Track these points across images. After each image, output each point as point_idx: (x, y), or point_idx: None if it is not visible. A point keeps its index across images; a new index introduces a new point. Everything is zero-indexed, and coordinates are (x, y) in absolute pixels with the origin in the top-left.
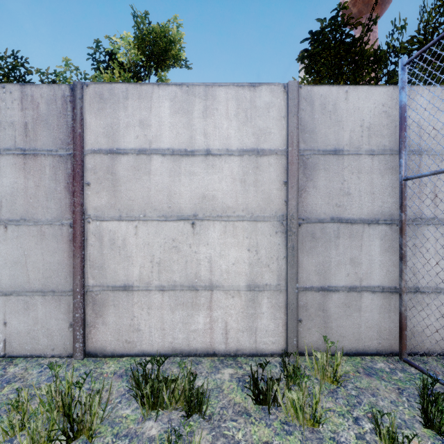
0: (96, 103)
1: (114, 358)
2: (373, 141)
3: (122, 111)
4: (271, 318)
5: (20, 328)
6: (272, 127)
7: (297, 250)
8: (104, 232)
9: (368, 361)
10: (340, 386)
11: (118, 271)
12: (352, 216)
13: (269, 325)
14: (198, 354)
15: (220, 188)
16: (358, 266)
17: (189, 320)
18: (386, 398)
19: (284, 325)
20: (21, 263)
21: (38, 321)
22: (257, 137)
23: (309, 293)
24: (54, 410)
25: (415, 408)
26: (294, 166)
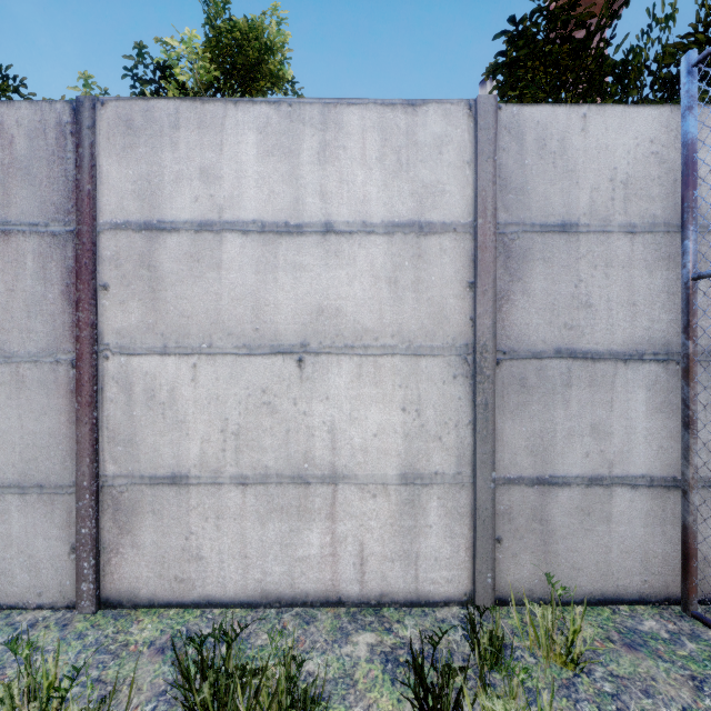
0: (119, 135)
1: (154, 610)
2: (634, 207)
3: (168, 151)
4: (445, 535)
5: None
6: (447, 181)
7: (494, 409)
8: (135, 375)
9: (626, 617)
10: (580, 673)
11: (160, 449)
12: (595, 346)
13: (441, 549)
14: (309, 603)
15: (350, 294)
16: (605, 439)
17: (292, 540)
18: (672, 700)
19: (468, 549)
20: None
21: (12, 542)
22: (420, 200)
23: (516, 488)
24: None
25: None
26: (488, 253)
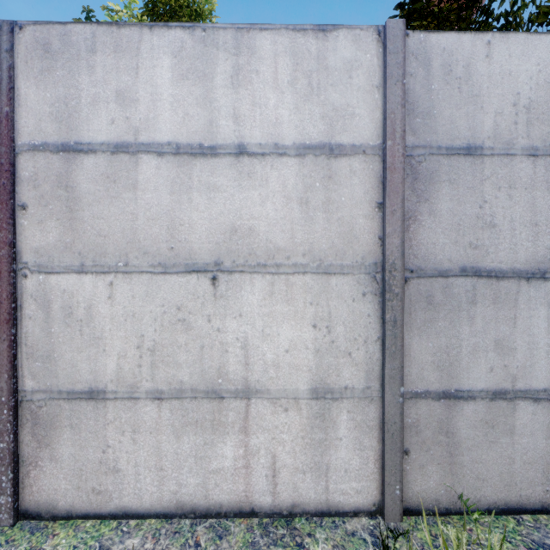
0: (36, 58)
1: (72, 521)
2: (536, 131)
3: (85, 74)
4: (355, 447)
5: None
6: (356, 104)
7: (403, 325)
8: (52, 293)
9: (531, 528)
10: None
11: (78, 364)
12: (499, 264)
13: (351, 461)
14: (223, 514)
15: (262, 214)
16: (509, 354)
17: (206, 453)
18: None
19: (377, 460)
20: None
21: None
22: (330, 123)
23: (423, 402)
24: None
25: None
26: (397, 174)
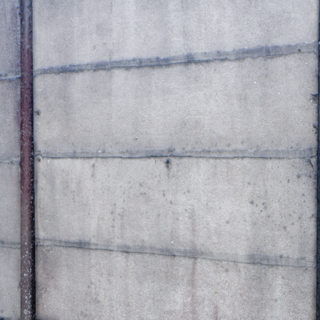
0: (45, 9)
1: None
2: None
3: (76, 15)
4: (289, 309)
5: None
6: (291, 9)
7: None
8: (55, 172)
9: None
10: None
11: (71, 223)
12: None
13: None
14: None
15: (207, 110)
16: None
17: (161, 297)
18: None
19: None
20: None
21: None
22: (266, 29)
23: None
24: None
25: None
26: None
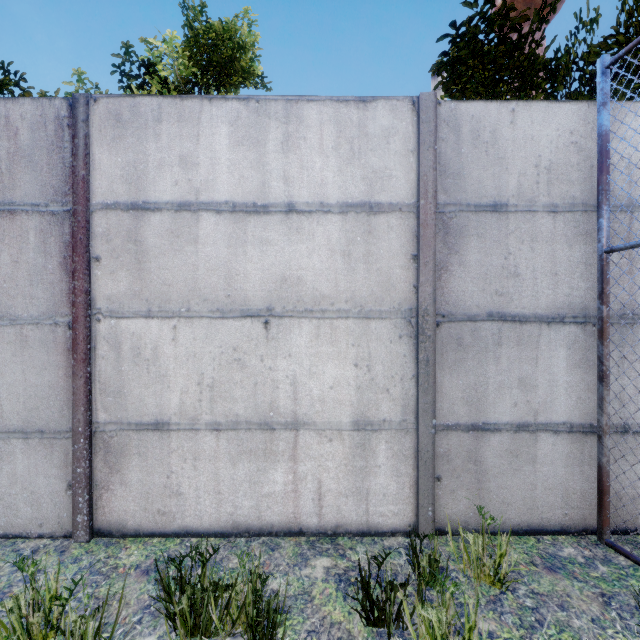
0: (109, 127)
1: (140, 539)
2: (556, 190)
3: (152, 141)
4: (392, 474)
5: None
6: (393, 167)
7: (435, 365)
8: (123, 335)
9: (549, 545)
10: (506, 591)
11: (145, 399)
12: (522, 310)
13: (389, 486)
14: (274, 533)
15: (309, 265)
16: (531, 391)
17: (259, 478)
18: (583, 613)
19: (412, 486)
20: None
21: (17, 480)
22: (370, 184)
23: (453, 433)
24: (24, 639)
25: (634, 633)
26: (429, 229)
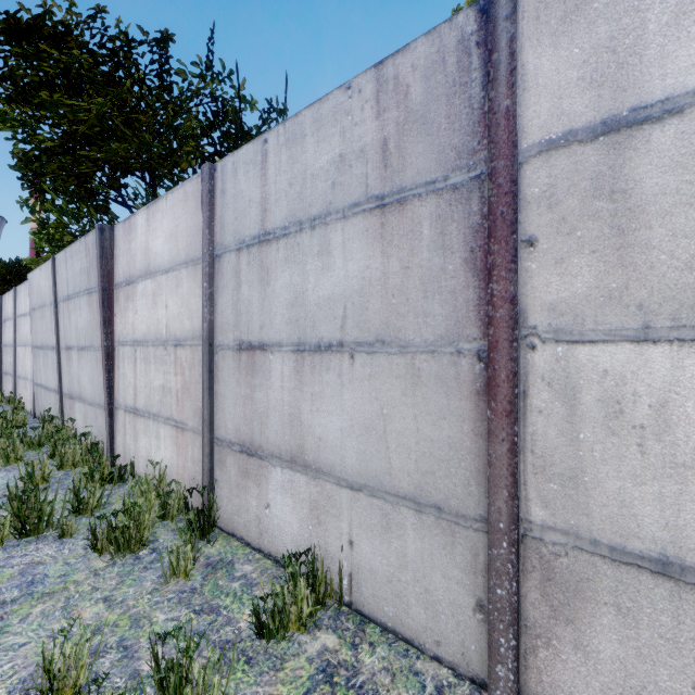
0: (554, 3)
1: None
2: None
3: None
4: None
5: (374, 563)
6: None
7: None
8: (581, 375)
9: None
10: None
11: (633, 505)
12: None
13: None
14: None
15: None
16: None
17: None
18: None
19: None
20: (377, 431)
21: (407, 563)
22: None
23: None
24: None
25: None
26: None
